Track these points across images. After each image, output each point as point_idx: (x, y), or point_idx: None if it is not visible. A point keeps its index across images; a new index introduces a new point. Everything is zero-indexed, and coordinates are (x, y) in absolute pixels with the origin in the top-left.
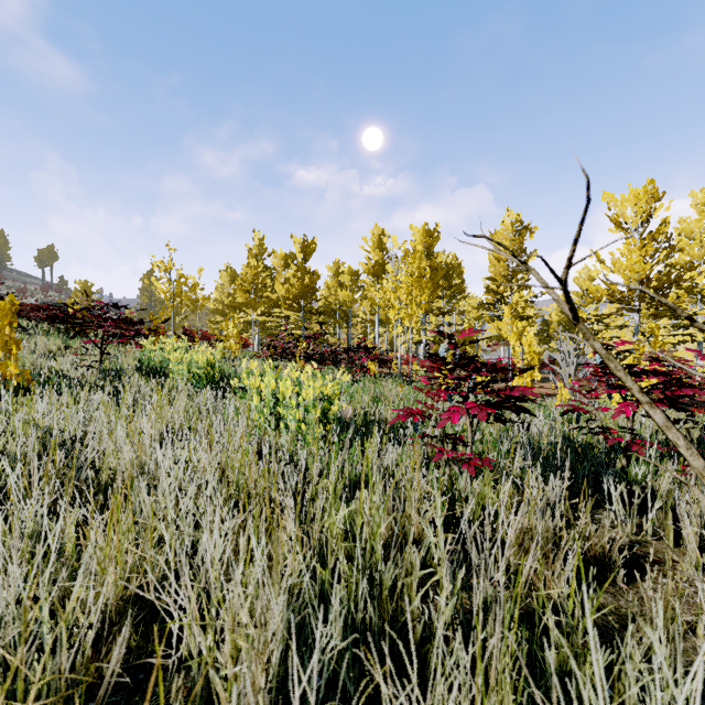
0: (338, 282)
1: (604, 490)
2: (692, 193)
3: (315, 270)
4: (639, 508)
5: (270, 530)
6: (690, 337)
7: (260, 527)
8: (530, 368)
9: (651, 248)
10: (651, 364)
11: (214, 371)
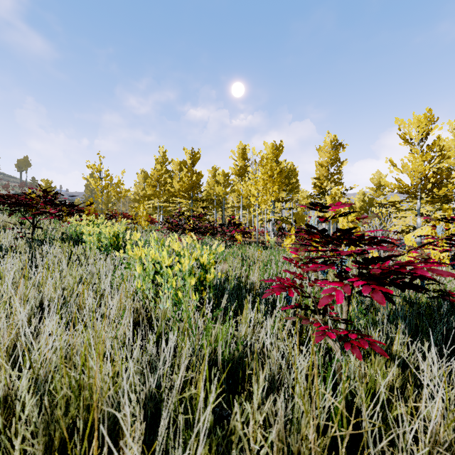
0: (215, 181)
1: None
2: (449, 122)
3: (200, 172)
4: None
5: None
6: None
7: None
8: (433, 242)
9: (429, 155)
10: None
11: (118, 241)
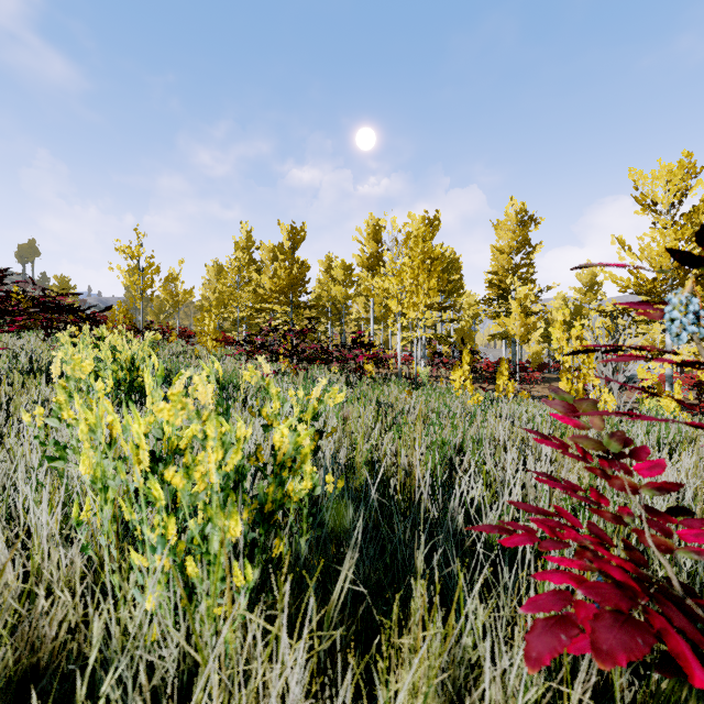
0: (331, 277)
1: None
2: None
3: (305, 260)
4: None
5: None
6: None
7: None
8: None
9: (688, 230)
10: None
11: (132, 376)
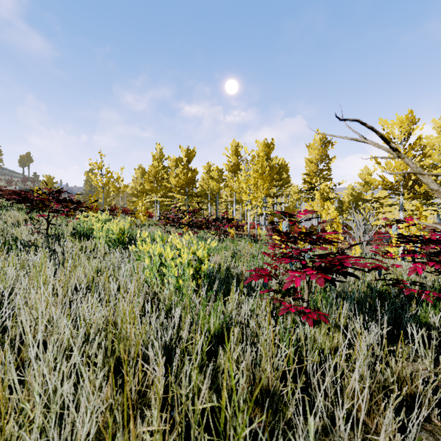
0: (210, 176)
1: (402, 328)
2: (433, 120)
3: (195, 168)
4: (429, 342)
5: (142, 392)
6: (436, 212)
7: (133, 389)
8: (359, 243)
9: (411, 154)
10: (433, 234)
11: (124, 236)
